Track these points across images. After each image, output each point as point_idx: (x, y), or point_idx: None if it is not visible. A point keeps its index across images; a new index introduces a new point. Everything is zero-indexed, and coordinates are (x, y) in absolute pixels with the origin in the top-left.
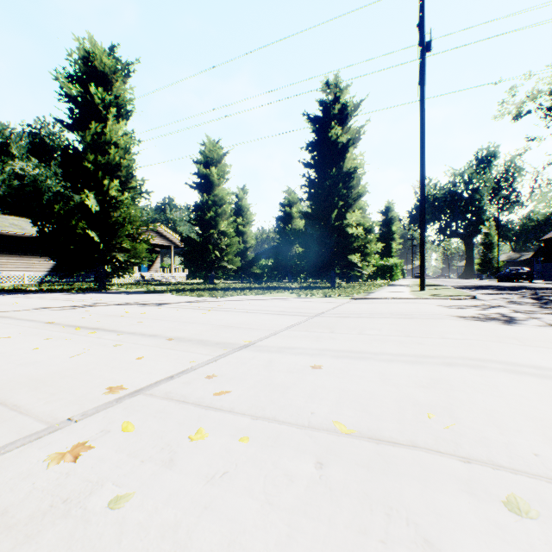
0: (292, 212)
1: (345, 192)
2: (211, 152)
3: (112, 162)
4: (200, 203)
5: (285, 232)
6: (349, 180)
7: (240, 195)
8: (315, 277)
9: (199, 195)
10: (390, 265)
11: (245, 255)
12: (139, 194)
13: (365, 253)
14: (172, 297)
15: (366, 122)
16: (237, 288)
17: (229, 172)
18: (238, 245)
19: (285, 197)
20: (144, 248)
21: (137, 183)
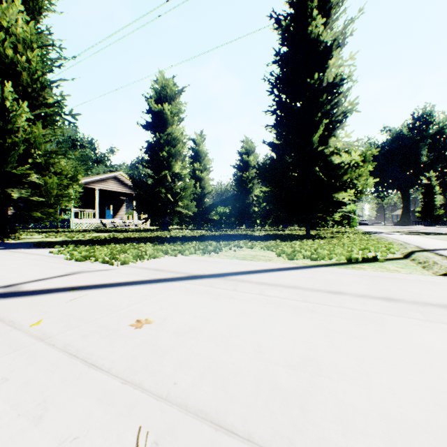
0: (250, 160)
1: (329, 109)
2: (164, 86)
3: (3, 58)
4: (151, 141)
5: (242, 180)
6: (331, 97)
7: (197, 140)
8: (271, 223)
9: (153, 137)
10: (348, 211)
11: (202, 201)
12: (60, 116)
13: (355, 190)
14: (15, 264)
15: (357, 13)
16: (184, 237)
17: (184, 110)
18: (193, 188)
19: (243, 146)
20: (54, 182)
21: (55, 99)
